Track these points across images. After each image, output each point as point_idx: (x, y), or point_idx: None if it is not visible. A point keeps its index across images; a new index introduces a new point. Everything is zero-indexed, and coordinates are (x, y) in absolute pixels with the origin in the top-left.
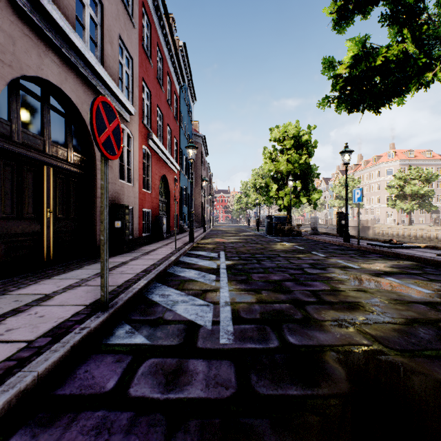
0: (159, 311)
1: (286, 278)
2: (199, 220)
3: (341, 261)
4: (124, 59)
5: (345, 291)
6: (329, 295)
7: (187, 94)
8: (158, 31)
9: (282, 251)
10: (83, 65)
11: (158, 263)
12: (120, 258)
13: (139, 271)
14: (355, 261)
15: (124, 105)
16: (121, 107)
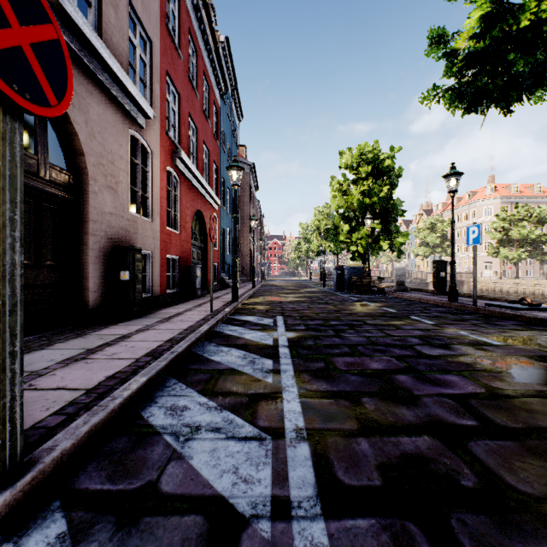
0: (153, 461)
1: (393, 365)
2: (247, 273)
3: (464, 332)
4: (137, 38)
5: (517, 397)
6: (495, 410)
7: (230, 107)
8: (191, 12)
9: (367, 315)
10: (63, 24)
11: (178, 337)
12: (123, 327)
13: (142, 353)
14: (487, 332)
15: (136, 102)
16: (132, 104)
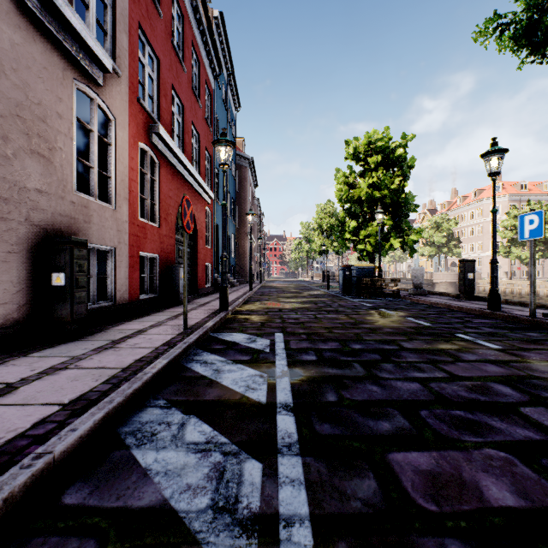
0: None
1: (534, 489)
2: (245, 274)
3: None
4: None
5: None
6: None
7: (226, 94)
8: None
9: (396, 331)
10: None
11: (96, 393)
12: (30, 362)
13: None
14: None
15: (82, 42)
16: (78, 45)
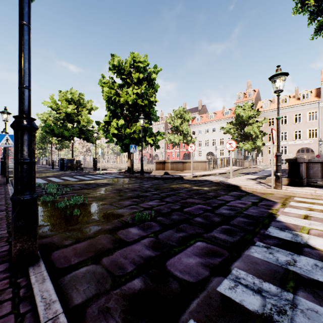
0: None
1: None
2: None
3: None
4: None
5: None
6: None
7: None
8: None
9: None
10: None
11: None
12: None
13: None
14: None
15: None
16: None
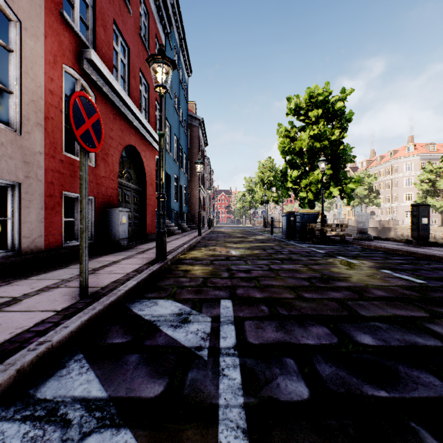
0: None
1: None
2: (196, 220)
3: None
4: None
5: None
6: None
7: (178, 57)
8: None
9: (394, 296)
10: None
11: None
12: None
13: None
14: None
15: None
16: None
